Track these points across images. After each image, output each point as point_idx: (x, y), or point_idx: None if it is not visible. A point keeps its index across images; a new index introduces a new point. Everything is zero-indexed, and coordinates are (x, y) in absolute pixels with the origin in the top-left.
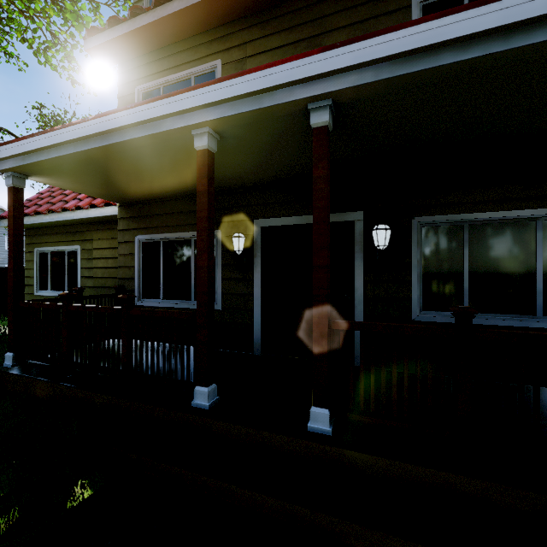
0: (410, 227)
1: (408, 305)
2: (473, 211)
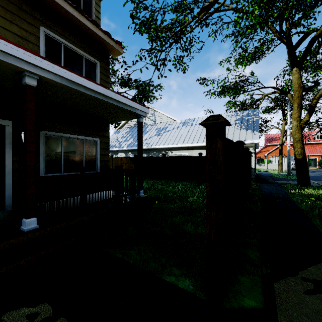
0: (40, 135)
1: (39, 172)
2: (65, 133)
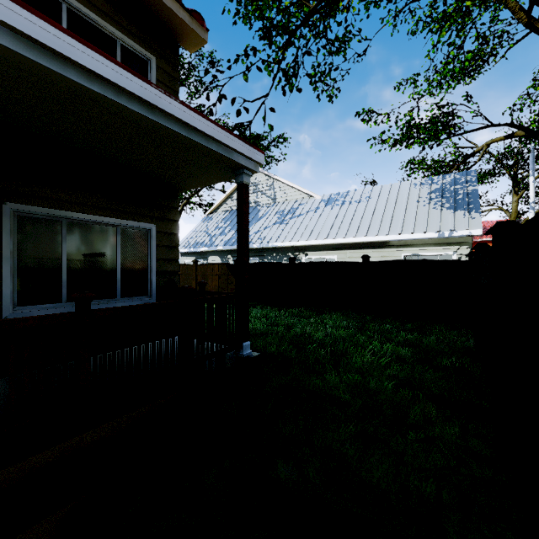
0: (1, 213)
1: None
2: (72, 210)
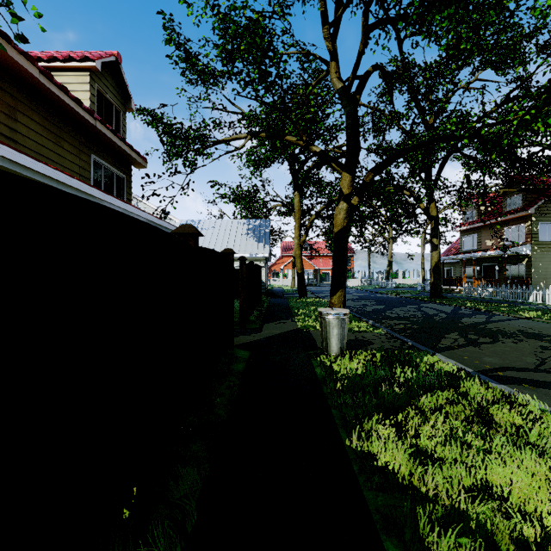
0: None
1: None
2: None
